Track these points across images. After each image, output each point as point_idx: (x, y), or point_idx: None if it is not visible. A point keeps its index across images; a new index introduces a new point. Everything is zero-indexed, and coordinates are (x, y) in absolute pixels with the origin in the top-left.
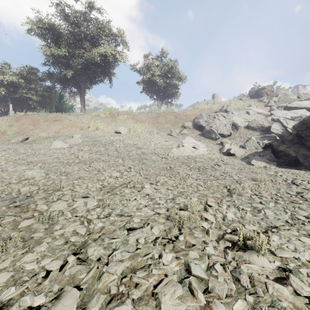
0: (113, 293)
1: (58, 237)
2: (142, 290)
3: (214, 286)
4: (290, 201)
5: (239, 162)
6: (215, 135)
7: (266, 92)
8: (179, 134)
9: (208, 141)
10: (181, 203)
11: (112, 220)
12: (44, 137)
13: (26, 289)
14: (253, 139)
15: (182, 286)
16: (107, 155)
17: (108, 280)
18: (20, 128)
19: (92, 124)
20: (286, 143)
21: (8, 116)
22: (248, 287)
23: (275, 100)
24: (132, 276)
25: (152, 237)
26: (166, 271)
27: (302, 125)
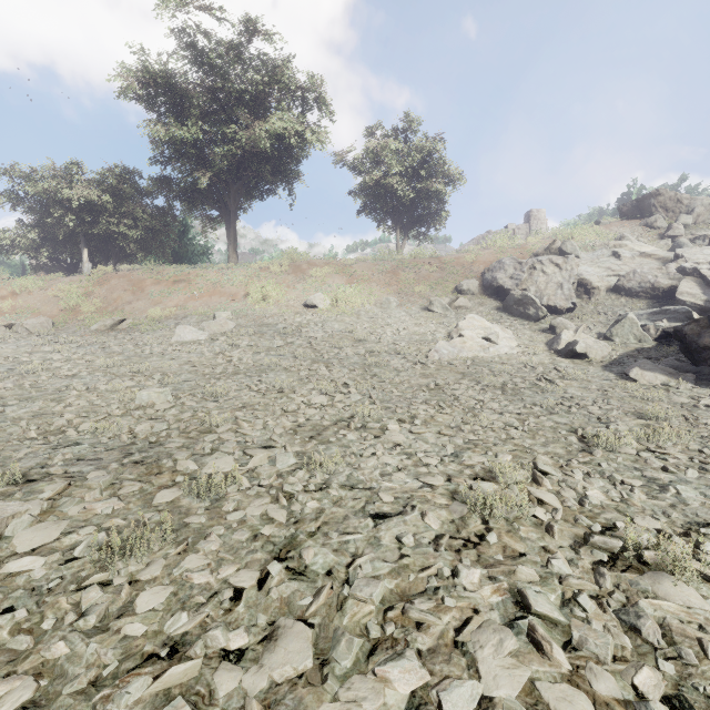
0: (375, 637)
1: (236, 525)
2: (432, 635)
3: (585, 638)
4: None
5: (598, 374)
6: (535, 309)
7: (662, 204)
8: (450, 309)
9: (518, 324)
10: (477, 465)
11: (334, 496)
12: (156, 319)
13: (206, 618)
14: (631, 318)
15: (514, 634)
16: (293, 357)
17: (358, 612)
18: (107, 298)
19: (254, 289)
20: None
21: (83, 275)
22: (661, 646)
23: (687, 221)
24: (408, 608)
25: (429, 534)
26: (474, 602)
27: None
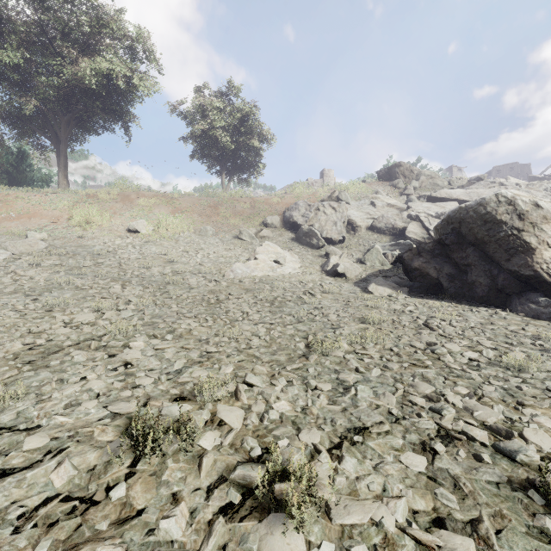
0: None
1: None
2: None
3: None
4: (411, 363)
5: (349, 288)
6: (317, 240)
7: (402, 172)
8: (256, 238)
9: (304, 251)
10: (191, 382)
11: None
12: None
13: None
14: (377, 248)
15: None
16: (94, 276)
17: None
18: None
19: (77, 213)
20: (423, 254)
21: None
22: None
23: (416, 185)
24: None
25: (37, 499)
26: None
27: (447, 224)
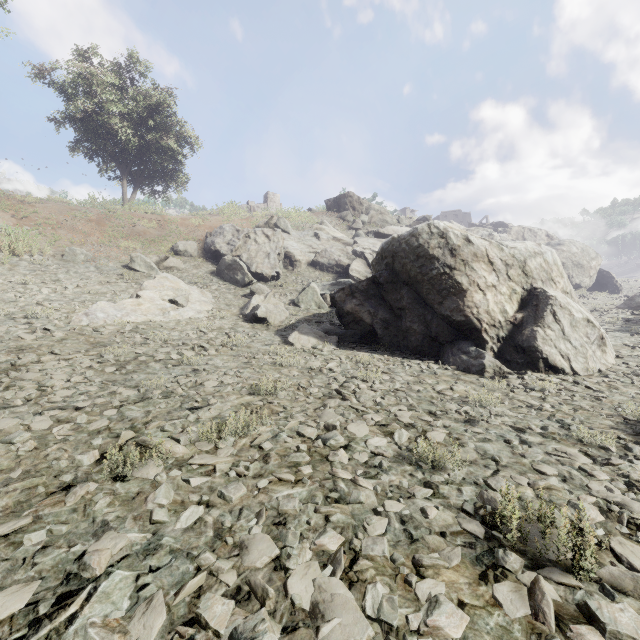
0: None
1: None
2: None
3: None
4: (276, 477)
5: (266, 338)
6: (243, 275)
7: (351, 204)
8: (156, 268)
9: (225, 288)
10: None
11: None
12: None
13: None
14: (313, 287)
15: None
16: None
17: None
18: None
19: None
20: (356, 295)
21: None
22: None
23: (365, 219)
24: None
25: None
26: None
27: (381, 259)
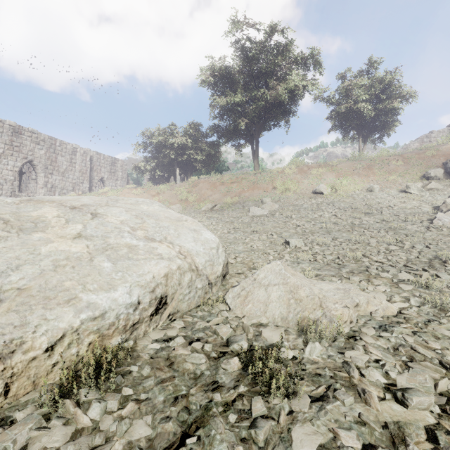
0: None
1: None
2: None
3: None
4: None
5: None
6: None
7: None
8: (424, 191)
9: None
10: None
11: None
12: (230, 203)
13: None
14: None
15: None
16: (333, 224)
17: None
18: (199, 194)
19: (279, 184)
20: None
21: (184, 182)
22: None
23: None
24: None
25: None
26: None
27: None
